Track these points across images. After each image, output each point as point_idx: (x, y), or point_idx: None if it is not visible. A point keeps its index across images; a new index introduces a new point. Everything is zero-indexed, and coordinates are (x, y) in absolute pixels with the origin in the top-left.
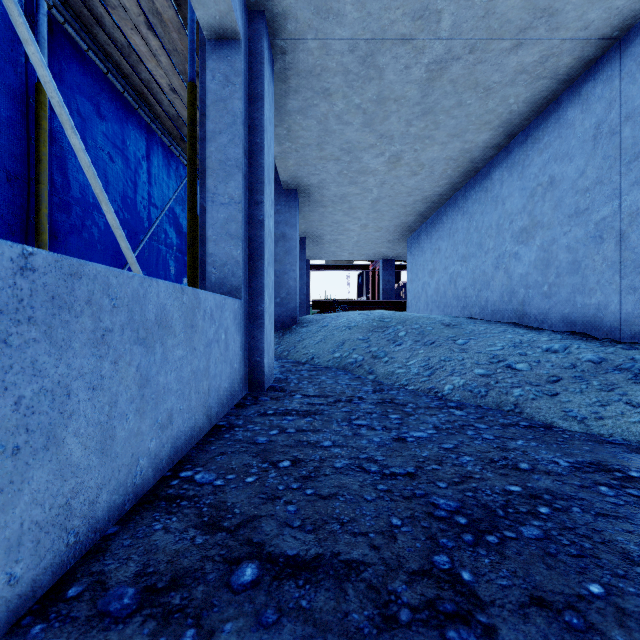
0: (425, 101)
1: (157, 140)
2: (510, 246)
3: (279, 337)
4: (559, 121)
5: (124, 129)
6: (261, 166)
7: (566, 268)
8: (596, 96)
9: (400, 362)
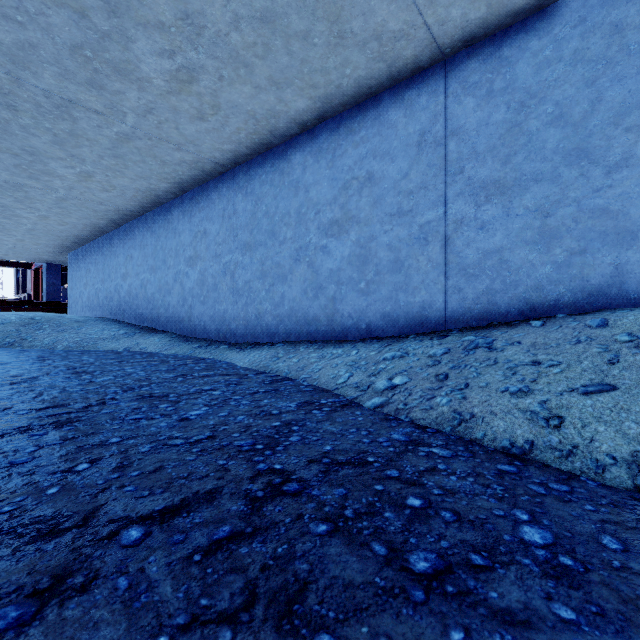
0: (59, 205)
1: None
2: (120, 281)
3: None
4: (133, 231)
5: None
6: None
7: (135, 296)
8: (141, 230)
9: (40, 340)
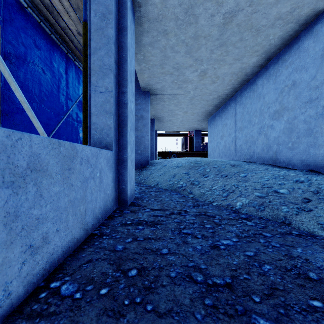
0: (221, 38)
1: (72, 63)
2: (268, 121)
3: (139, 172)
4: (299, 48)
5: (51, 55)
6: (125, 70)
7: (303, 133)
8: (323, 32)
9: (208, 187)
